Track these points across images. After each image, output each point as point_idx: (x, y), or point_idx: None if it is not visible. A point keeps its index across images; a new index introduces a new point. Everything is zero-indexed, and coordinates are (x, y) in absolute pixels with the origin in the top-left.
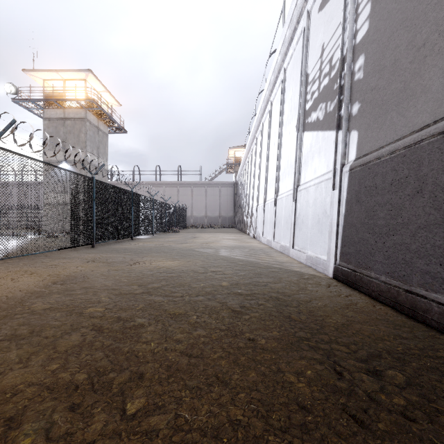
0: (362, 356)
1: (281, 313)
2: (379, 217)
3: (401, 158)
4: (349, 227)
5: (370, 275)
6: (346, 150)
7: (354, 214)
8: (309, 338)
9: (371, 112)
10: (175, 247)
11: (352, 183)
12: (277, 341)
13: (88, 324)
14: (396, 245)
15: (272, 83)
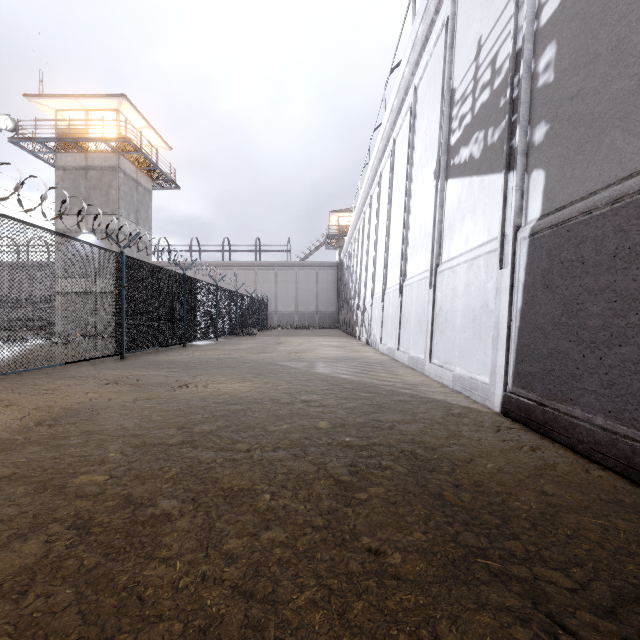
0: (602, 598)
1: (424, 486)
2: (589, 313)
3: (635, 209)
4: (531, 330)
5: (573, 414)
6: (523, 204)
7: (539, 309)
8: (486, 550)
9: (571, 135)
10: (247, 359)
11: (536, 257)
12: (425, 558)
13: (67, 513)
14: (626, 363)
15: (395, 110)
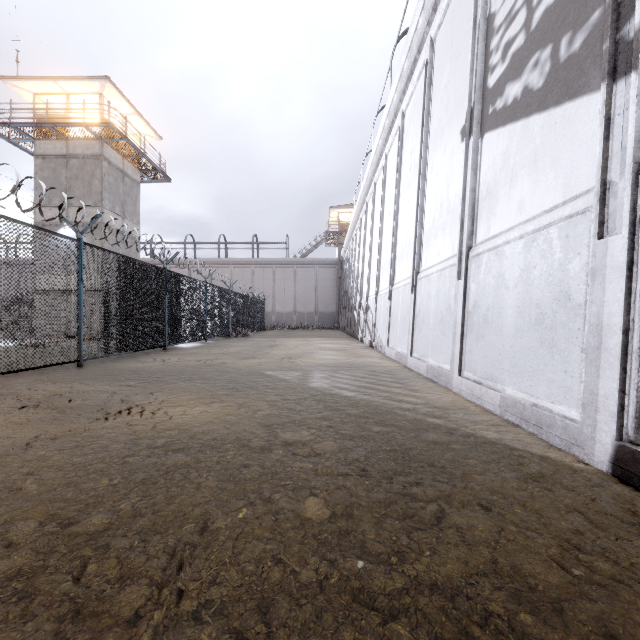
0: None
1: None
2: None
3: None
4: None
5: None
6: None
7: None
8: None
9: None
10: (230, 366)
11: None
12: None
13: None
14: None
15: (405, 75)
